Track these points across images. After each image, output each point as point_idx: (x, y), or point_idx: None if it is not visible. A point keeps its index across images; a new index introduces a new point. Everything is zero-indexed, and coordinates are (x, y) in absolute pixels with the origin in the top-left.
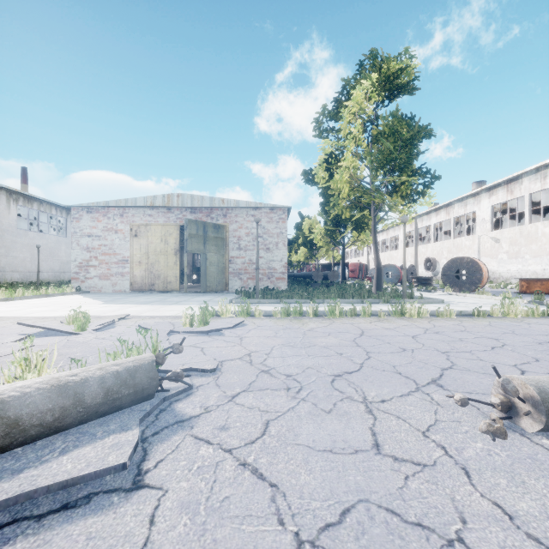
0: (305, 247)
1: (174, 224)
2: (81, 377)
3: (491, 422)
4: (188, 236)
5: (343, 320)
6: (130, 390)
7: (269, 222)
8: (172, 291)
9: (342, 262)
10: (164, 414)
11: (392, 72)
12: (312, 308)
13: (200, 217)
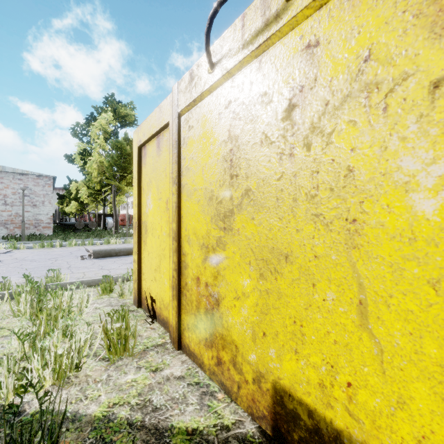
0: (77, 201)
1: None
2: None
3: (82, 257)
4: None
5: (76, 247)
6: None
7: (36, 186)
8: None
9: (103, 215)
10: None
11: (120, 116)
12: (59, 243)
13: None
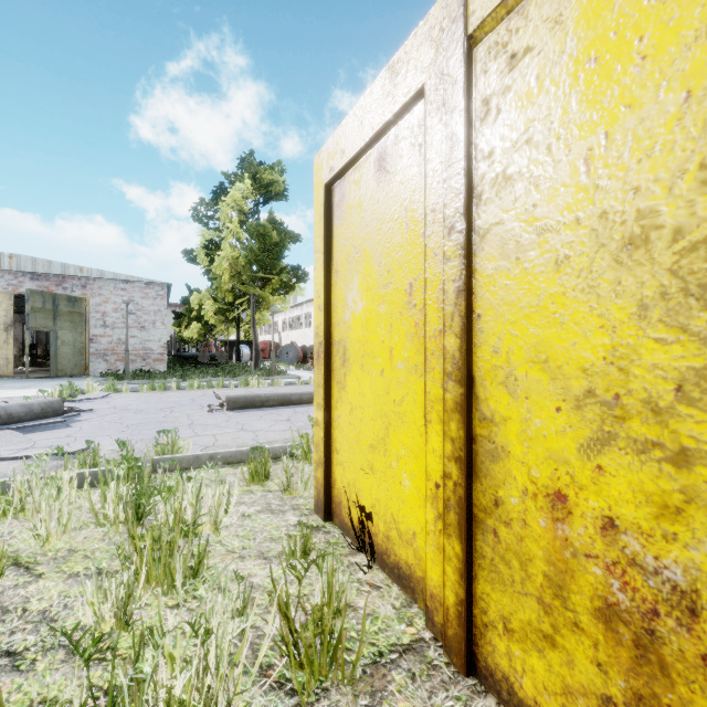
0: (200, 322)
1: (4, 291)
2: (30, 403)
3: (210, 408)
4: (30, 310)
5: (199, 391)
6: (52, 410)
7: (145, 298)
8: (1, 377)
9: (237, 342)
10: (69, 420)
11: (263, 184)
12: (176, 383)
13: (46, 286)
